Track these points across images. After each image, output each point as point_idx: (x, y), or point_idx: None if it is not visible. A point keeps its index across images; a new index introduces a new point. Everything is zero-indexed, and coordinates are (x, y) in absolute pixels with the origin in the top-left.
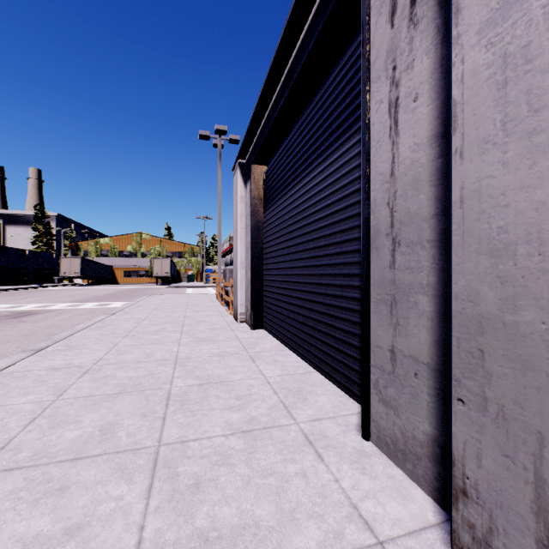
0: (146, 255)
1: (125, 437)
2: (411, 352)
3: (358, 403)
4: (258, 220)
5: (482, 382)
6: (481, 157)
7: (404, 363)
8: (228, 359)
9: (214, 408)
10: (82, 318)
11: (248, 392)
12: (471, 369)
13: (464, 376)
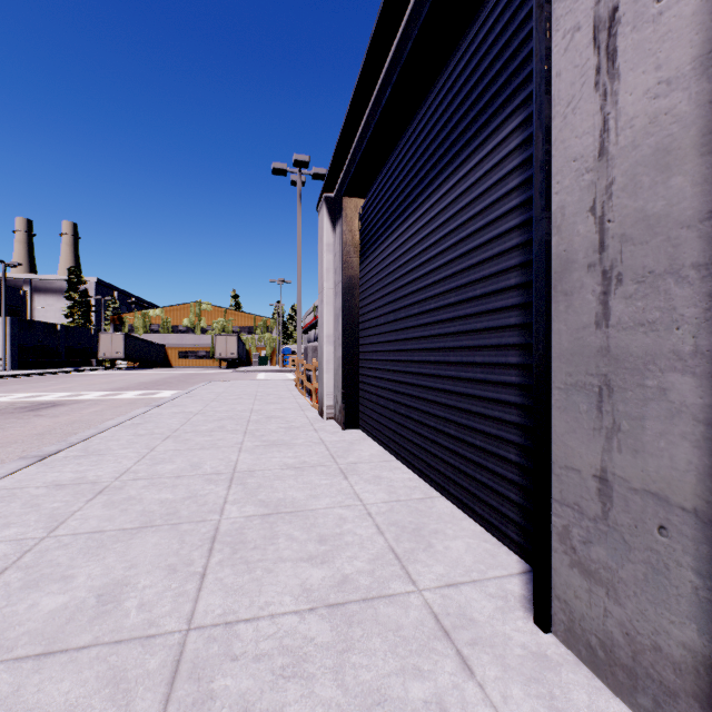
0: (206, 330)
1: (135, 612)
2: (649, 483)
3: (516, 554)
4: (352, 276)
5: None
6: None
7: (632, 503)
8: (308, 474)
9: (283, 558)
10: (118, 412)
11: (337, 530)
12: None
13: None
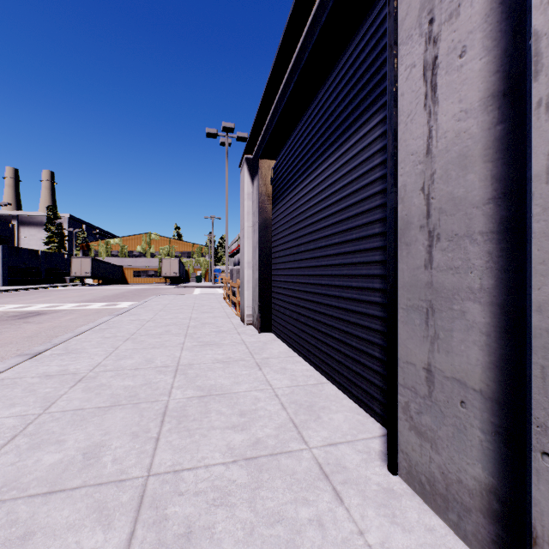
0: (155, 255)
1: (110, 464)
2: (455, 373)
3: (379, 423)
4: (266, 218)
5: None
6: None
7: (445, 386)
8: (233, 367)
9: (214, 427)
10: (88, 319)
11: (253, 407)
12: None
13: None
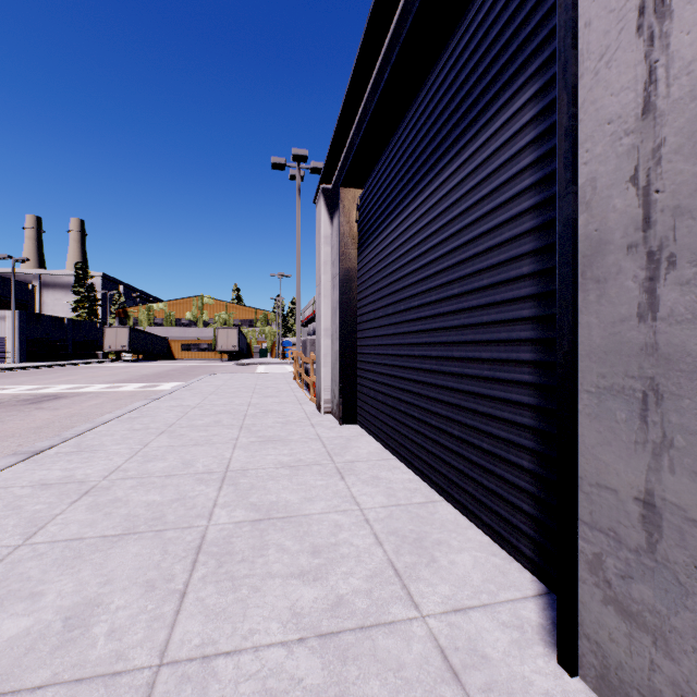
0: (208, 323)
1: (103, 640)
2: None
3: (529, 572)
4: (349, 268)
5: None
6: None
7: (690, 537)
8: (303, 474)
9: (272, 574)
10: (118, 404)
11: (332, 539)
12: None
13: None
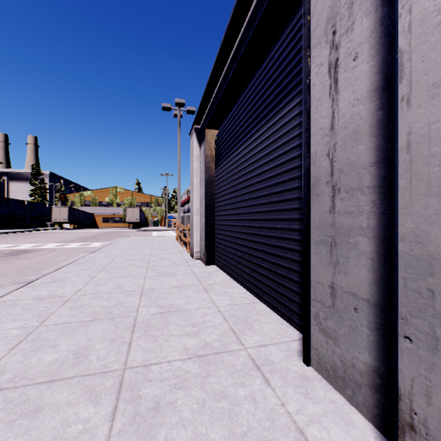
0: (120, 204)
1: (95, 361)
2: (351, 288)
3: (297, 330)
4: (210, 175)
5: (432, 321)
6: (431, 101)
7: (344, 298)
8: (186, 291)
9: (173, 334)
10: (68, 256)
11: (202, 320)
12: (419, 308)
13: (411, 314)
